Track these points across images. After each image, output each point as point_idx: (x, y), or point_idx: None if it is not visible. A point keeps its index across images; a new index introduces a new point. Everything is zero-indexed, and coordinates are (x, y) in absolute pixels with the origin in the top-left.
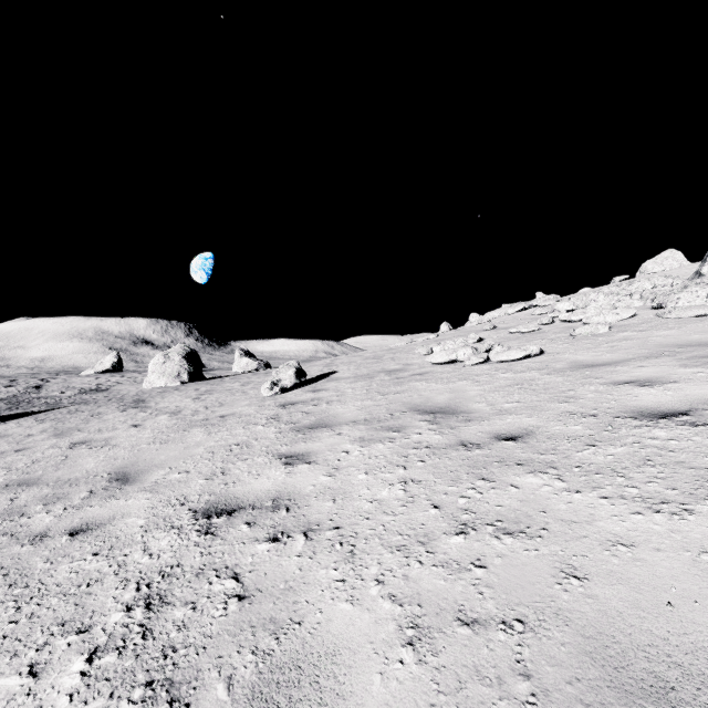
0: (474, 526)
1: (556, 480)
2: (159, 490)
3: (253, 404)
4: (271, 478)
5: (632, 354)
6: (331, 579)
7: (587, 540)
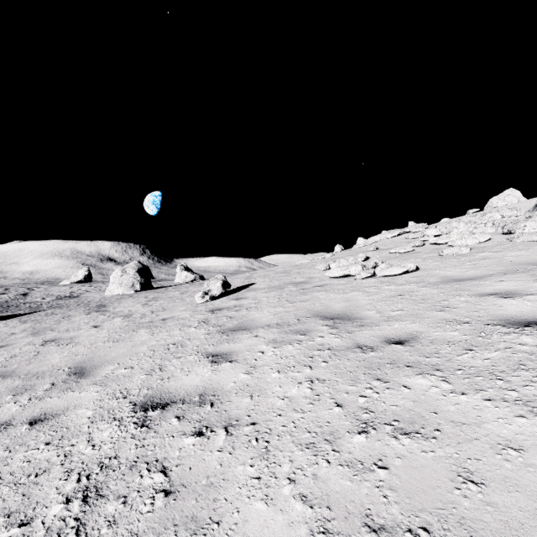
0: (373, 425)
1: (443, 382)
2: (107, 384)
3: (189, 309)
4: (199, 375)
5: (491, 271)
6: (247, 475)
7: (479, 442)
